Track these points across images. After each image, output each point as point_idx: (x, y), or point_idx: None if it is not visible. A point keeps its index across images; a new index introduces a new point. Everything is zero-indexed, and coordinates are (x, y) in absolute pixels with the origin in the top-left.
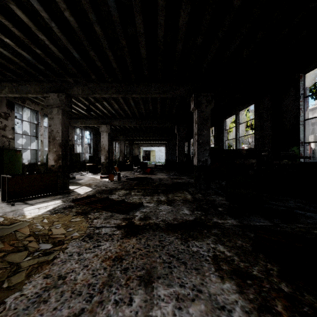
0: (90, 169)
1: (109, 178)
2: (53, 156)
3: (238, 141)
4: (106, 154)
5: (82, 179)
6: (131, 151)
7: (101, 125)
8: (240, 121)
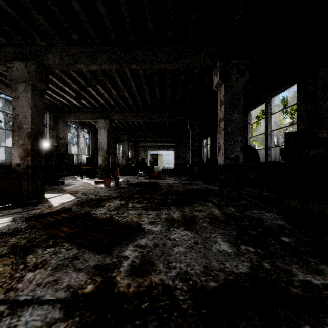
0: (87, 173)
1: (105, 183)
2: (19, 152)
3: (269, 137)
4: (104, 155)
5: (71, 185)
6: (136, 154)
7: (98, 120)
8: (272, 110)
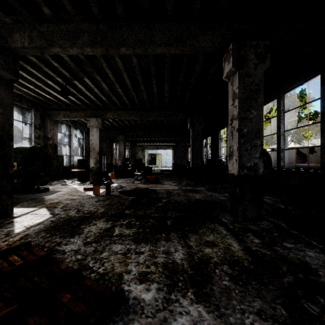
0: (79, 175)
1: (94, 191)
2: None
3: (282, 138)
4: (96, 157)
5: (57, 192)
6: (133, 154)
7: (90, 118)
8: (285, 107)
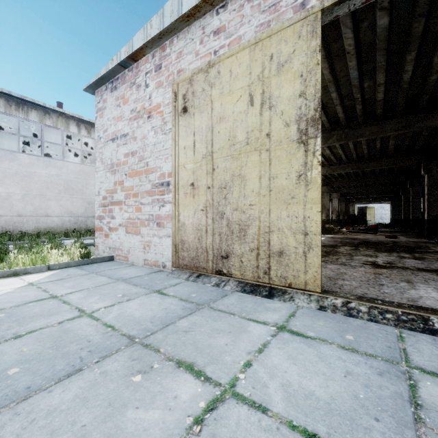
0: None
1: (346, 228)
2: (324, 215)
3: None
4: (336, 214)
5: None
6: (347, 210)
7: (333, 193)
8: None
